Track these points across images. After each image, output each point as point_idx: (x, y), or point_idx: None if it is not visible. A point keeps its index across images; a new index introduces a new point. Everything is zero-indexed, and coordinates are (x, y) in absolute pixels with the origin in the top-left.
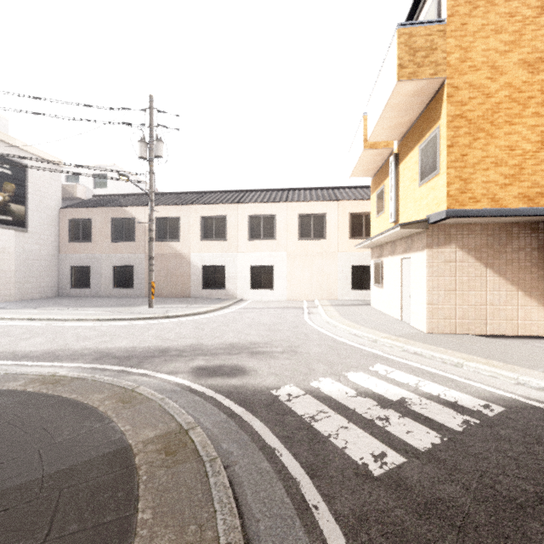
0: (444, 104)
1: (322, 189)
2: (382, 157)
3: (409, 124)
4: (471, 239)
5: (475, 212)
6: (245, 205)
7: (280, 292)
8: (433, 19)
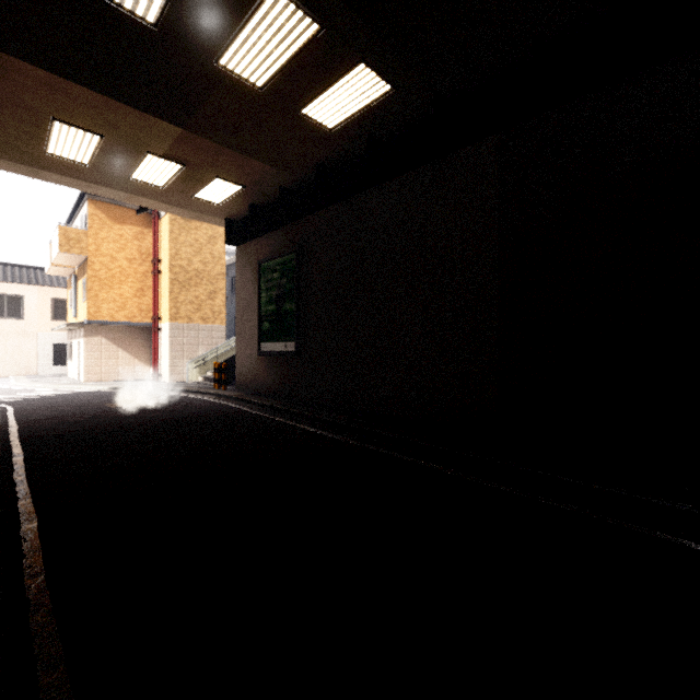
0: (87, 268)
1: (22, 267)
2: (70, 271)
3: (79, 264)
4: (111, 333)
5: (103, 322)
6: None
7: None
8: (81, 227)
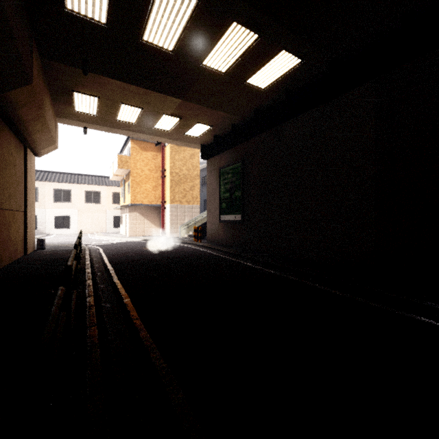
0: (130, 176)
1: (99, 176)
2: (121, 178)
3: (126, 174)
4: (141, 210)
5: (138, 204)
6: (51, 183)
7: (74, 230)
8: (127, 154)
